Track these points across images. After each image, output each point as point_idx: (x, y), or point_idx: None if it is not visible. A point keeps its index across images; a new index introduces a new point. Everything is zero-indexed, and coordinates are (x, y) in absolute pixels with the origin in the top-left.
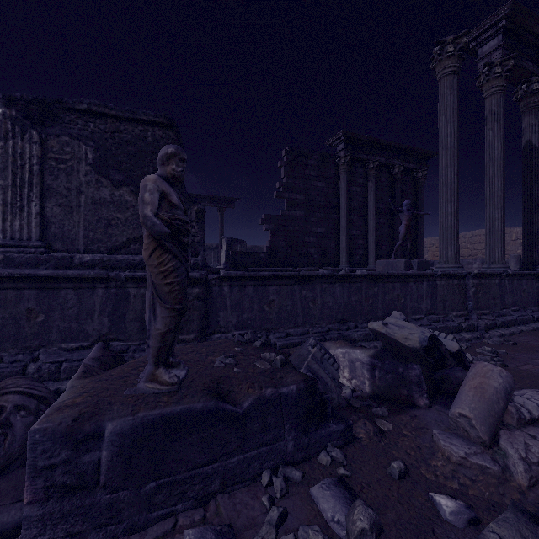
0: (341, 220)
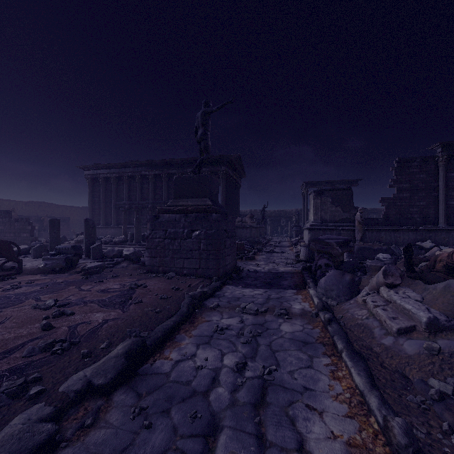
0: (439, 196)
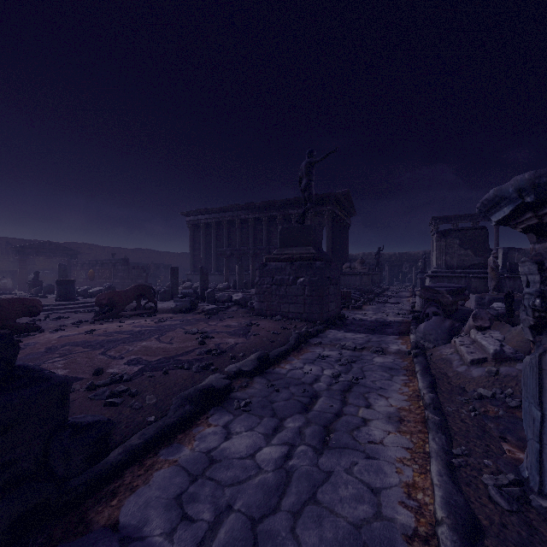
0: None
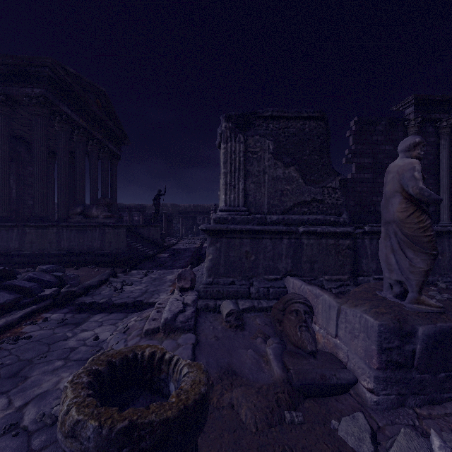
0: None
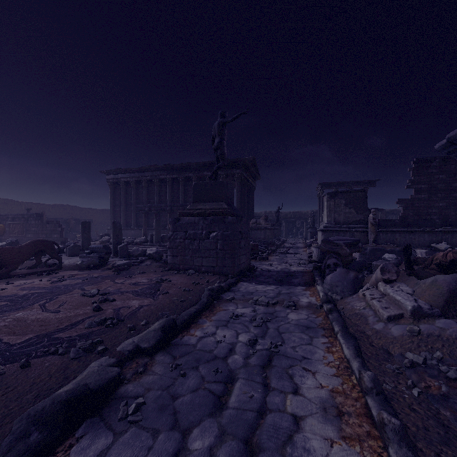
0: None
